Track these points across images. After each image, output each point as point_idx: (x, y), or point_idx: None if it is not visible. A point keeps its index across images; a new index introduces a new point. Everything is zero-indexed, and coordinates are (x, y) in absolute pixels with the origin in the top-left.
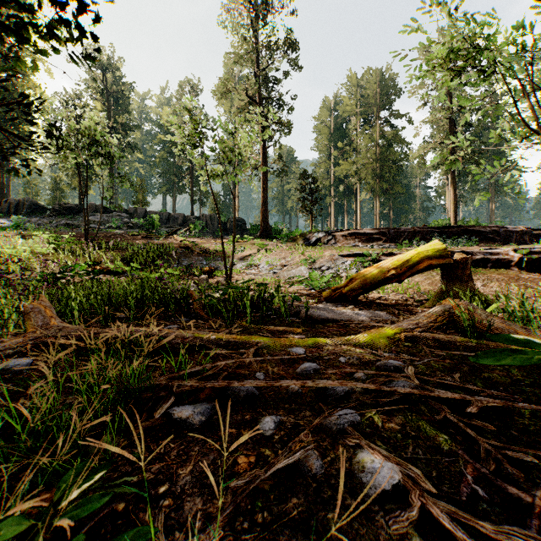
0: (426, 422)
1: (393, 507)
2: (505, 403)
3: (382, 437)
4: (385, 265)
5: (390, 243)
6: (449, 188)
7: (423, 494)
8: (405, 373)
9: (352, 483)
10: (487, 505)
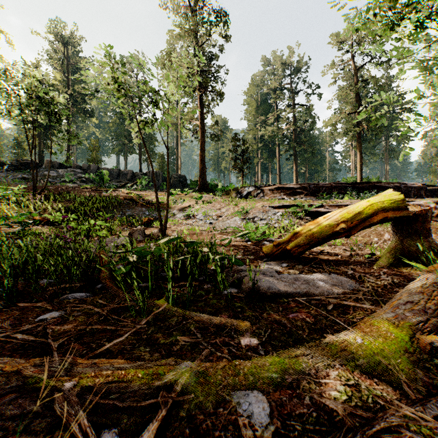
0: None
1: None
2: None
3: None
4: (333, 217)
5: (310, 196)
6: (353, 152)
7: None
8: None
9: None
10: None
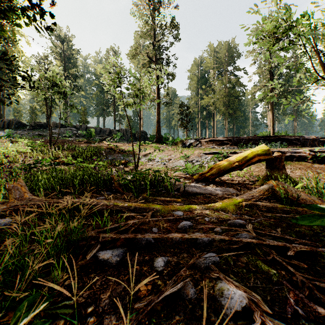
0: (261, 261)
1: (243, 322)
2: (311, 248)
3: (233, 272)
4: (232, 159)
5: (234, 146)
6: (269, 113)
7: (263, 313)
8: (246, 228)
9: (215, 304)
10: (305, 320)
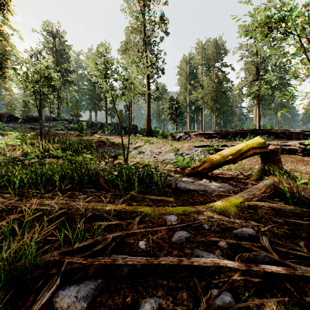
0: (299, 307)
1: None
2: None
3: None
4: (225, 152)
5: (222, 139)
6: (254, 107)
7: None
8: (258, 240)
9: None
10: None
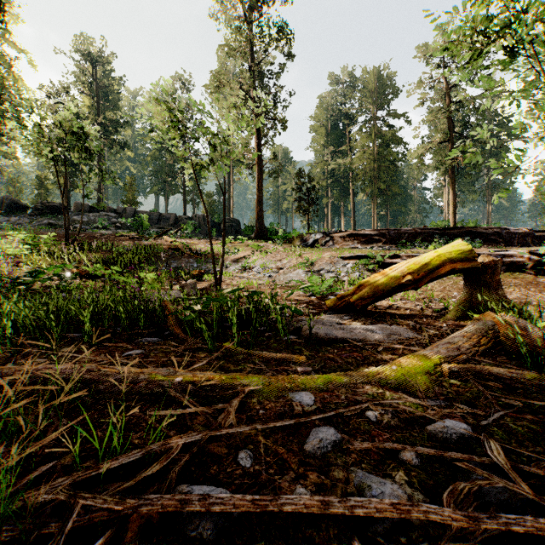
0: None
1: None
2: None
3: None
4: (400, 269)
5: (390, 244)
6: (446, 189)
7: None
8: (479, 448)
9: None
10: None
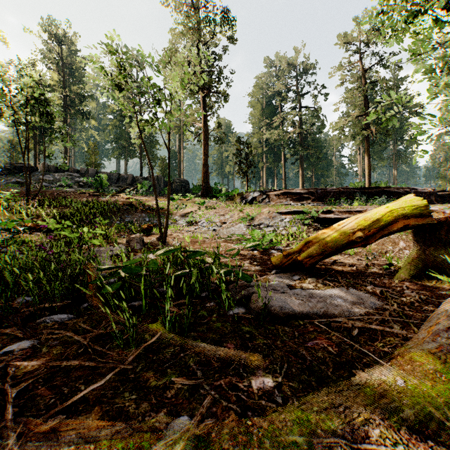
0: None
1: None
2: None
3: None
4: (349, 225)
5: (318, 201)
6: (360, 156)
7: None
8: None
9: None
10: None
